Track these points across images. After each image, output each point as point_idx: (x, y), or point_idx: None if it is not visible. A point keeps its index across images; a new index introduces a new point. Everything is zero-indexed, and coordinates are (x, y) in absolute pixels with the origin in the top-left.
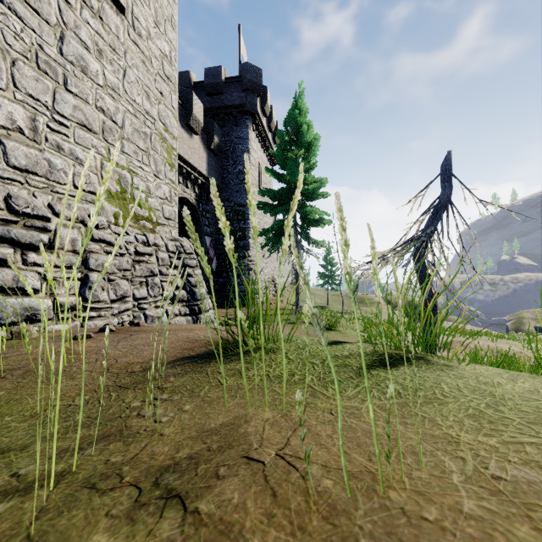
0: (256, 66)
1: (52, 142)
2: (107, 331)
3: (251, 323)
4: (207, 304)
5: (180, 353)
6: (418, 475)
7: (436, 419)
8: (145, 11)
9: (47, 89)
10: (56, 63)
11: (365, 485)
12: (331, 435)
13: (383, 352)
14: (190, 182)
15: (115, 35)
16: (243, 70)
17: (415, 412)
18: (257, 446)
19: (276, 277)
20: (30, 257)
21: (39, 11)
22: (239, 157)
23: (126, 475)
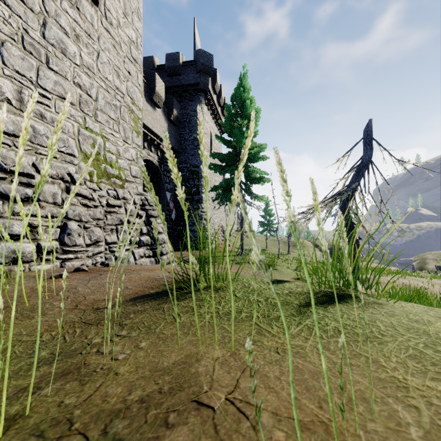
0: (208, 52)
1: (35, 111)
2: (65, 275)
3: (203, 264)
4: (167, 247)
5: (141, 291)
6: (373, 427)
7: (379, 360)
8: (115, 4)
9: (32, 66)
10: (39, 45)
11: (319, 439)
12: (279, 377)
13: (318, 290)
14: (153, 147)
15: (90, 23)
16: (197, 55)
17: (357, 351)
18: (207, 389)
19: (224, 225)
20: (17, 208)
21: (24, 1)
22: (194, 126)
23: (76, 421)
